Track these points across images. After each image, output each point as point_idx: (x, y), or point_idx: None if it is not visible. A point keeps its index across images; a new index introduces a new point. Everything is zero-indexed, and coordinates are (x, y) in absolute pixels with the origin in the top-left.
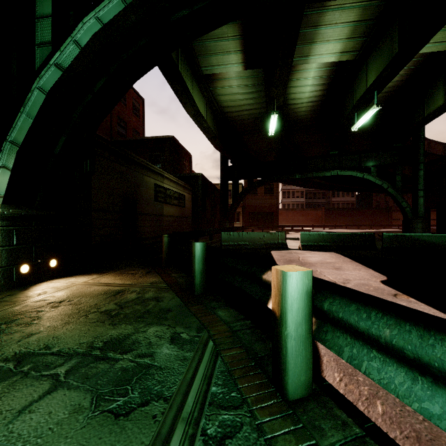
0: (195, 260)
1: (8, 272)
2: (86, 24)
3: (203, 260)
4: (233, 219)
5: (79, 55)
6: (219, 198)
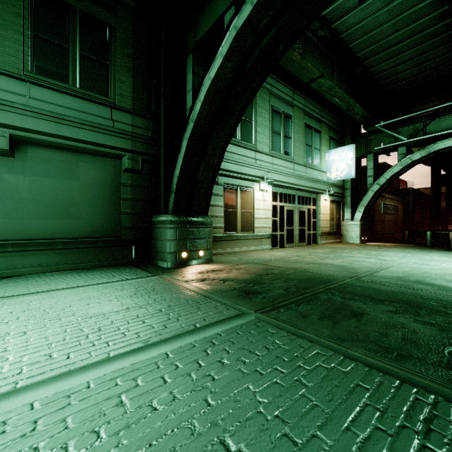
0: (427, 236)
1: (361, 238)
2: (387, 172)
3: (430, 237)
4: (448, 222)
5: (385, 181)
6: (428, 202)
